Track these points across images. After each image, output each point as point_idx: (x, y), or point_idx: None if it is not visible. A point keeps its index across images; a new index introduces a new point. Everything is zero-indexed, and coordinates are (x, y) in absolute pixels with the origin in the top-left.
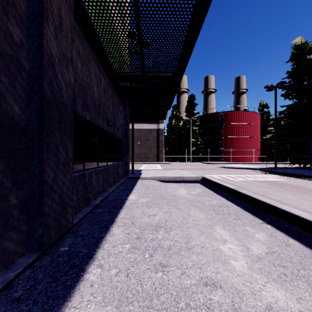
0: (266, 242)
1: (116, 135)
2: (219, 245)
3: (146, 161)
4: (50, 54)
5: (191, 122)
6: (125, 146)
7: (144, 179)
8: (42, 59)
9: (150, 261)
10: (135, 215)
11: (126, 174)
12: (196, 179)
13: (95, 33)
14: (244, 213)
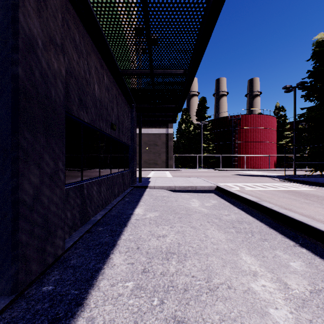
0: (306, 274)
1: (122, 140)
2: (249, 283)
3: (155, 168)
4: (29, 34)
5: (202, 126)
6: (132, 152)
7: (152, 188)
8: (17, 38)
9: (161, 312)
10: (141, 235)
11: (133, 183)
12: (210, 188)
13: (95, 21)
14: (271, 232)
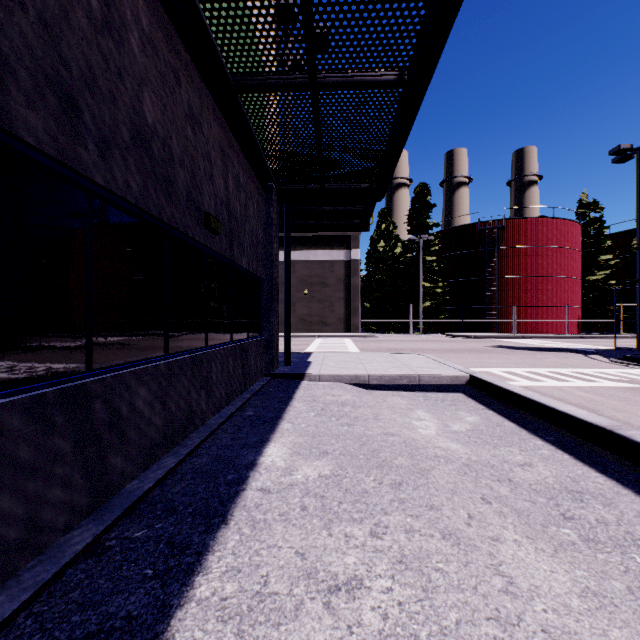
0: None
1: (240, 264)
2: None
3: (323, 332)
4: None
5: (422, 244)
6: (267, 295)
7: (316, 380)
8: None
9: None
10: (268, 579)
11: (271, 367)
12: (454, 381)
13: None
14: None
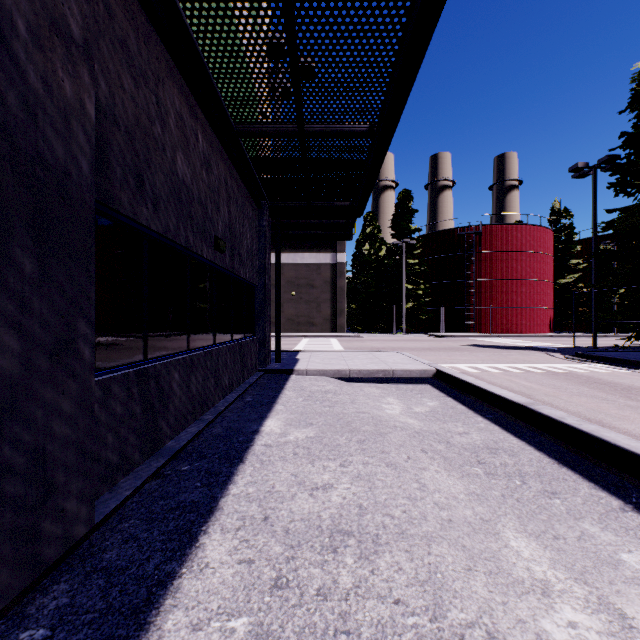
0: None
1: (239, 275)
2: (537, 618)
3: (310, 332)
4: None
5: (405, 248)
6: (261, 300)
7: (303, 375)
8: None
9: None
10: (275, 485)
11: (264, 363)
12: (423, 374)
13: (173, 7)
14: (564, 475)
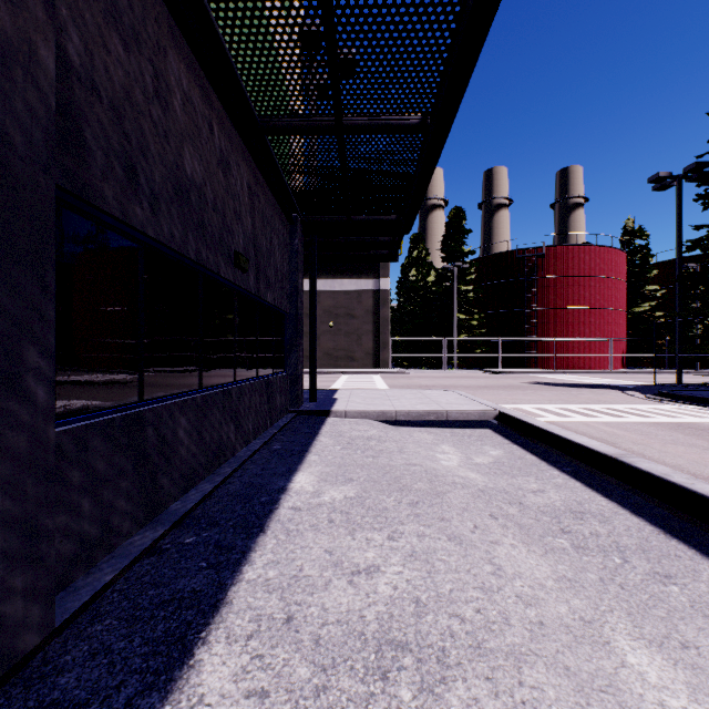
0: None
1: (265, 299)
2: None
3: (349, 367)
4: None
5: (457, 273)
6: (292, 329)
7: (342, 417)
8: None
9: None
10: (303, 567)
11: (296, 404)
12: (482, 417)
13: None
14: (675, 550)
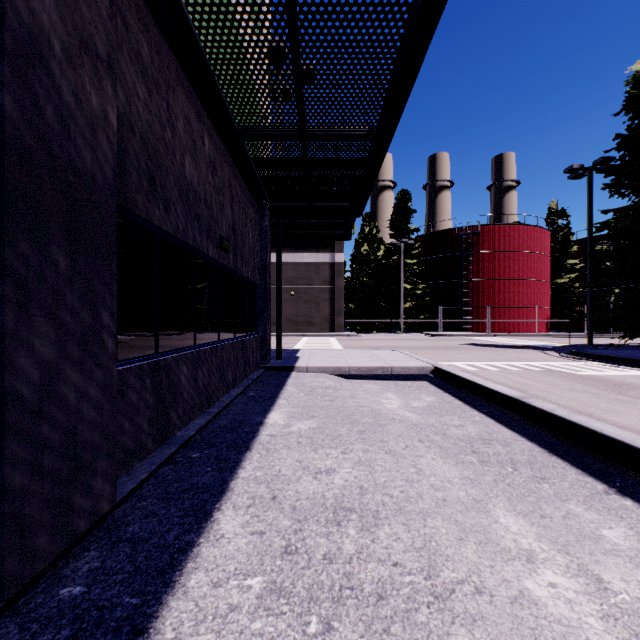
0: (639, 556)
1: (241, 274)
2: (520, 579)
3: (309, 331)
4: (32, 22)
5: (403, 248)
6: (262, 298)
7: (304, 372)
8: (0, 28)
9: None
10: (281, 470)
11: (265, 361)
12: (420, 371)
13: (183, 19)
14: (553, 462)
